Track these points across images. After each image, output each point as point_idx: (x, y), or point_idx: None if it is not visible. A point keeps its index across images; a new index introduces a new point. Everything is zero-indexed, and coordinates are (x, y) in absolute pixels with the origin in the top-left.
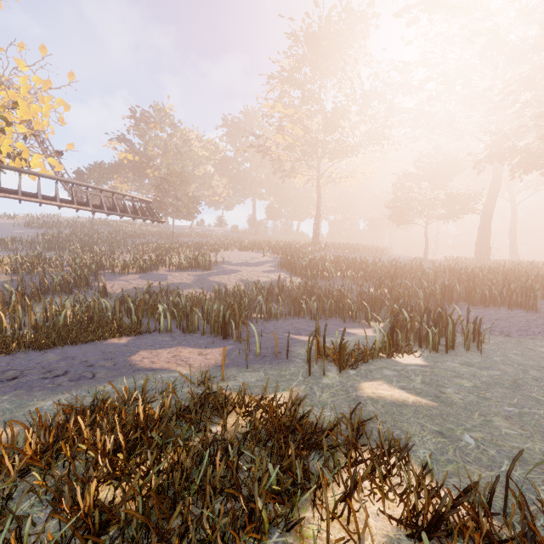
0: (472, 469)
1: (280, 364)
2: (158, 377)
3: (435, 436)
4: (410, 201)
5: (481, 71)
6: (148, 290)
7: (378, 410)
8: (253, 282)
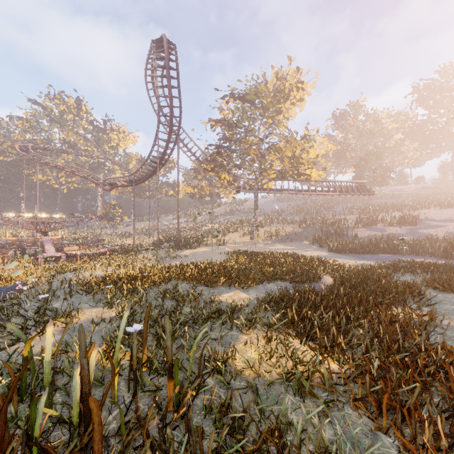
0: None
1: None
2: None
3: None
4: None
5: None
6: (381, 236)
7: None
8: None
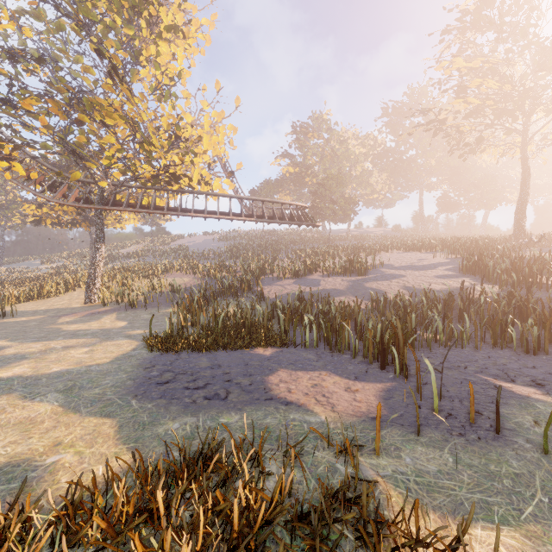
0: None
1: (483, 441)
2: (289, 418)
3: None
4: None
5: None
6: (299, 296)
7: None
8: (422, 291)
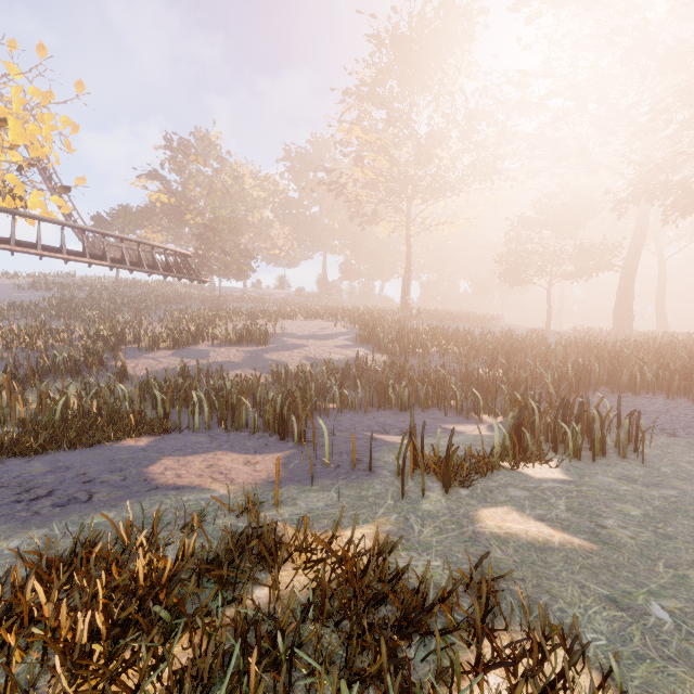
0: (679, 674)
1: (360, 478)
2: (183, 500)
3: (606, 606)
4: (528, 254)
5: (623, 83)
6: (182, 371)
7: (510, 557)
8: (323, 361)
